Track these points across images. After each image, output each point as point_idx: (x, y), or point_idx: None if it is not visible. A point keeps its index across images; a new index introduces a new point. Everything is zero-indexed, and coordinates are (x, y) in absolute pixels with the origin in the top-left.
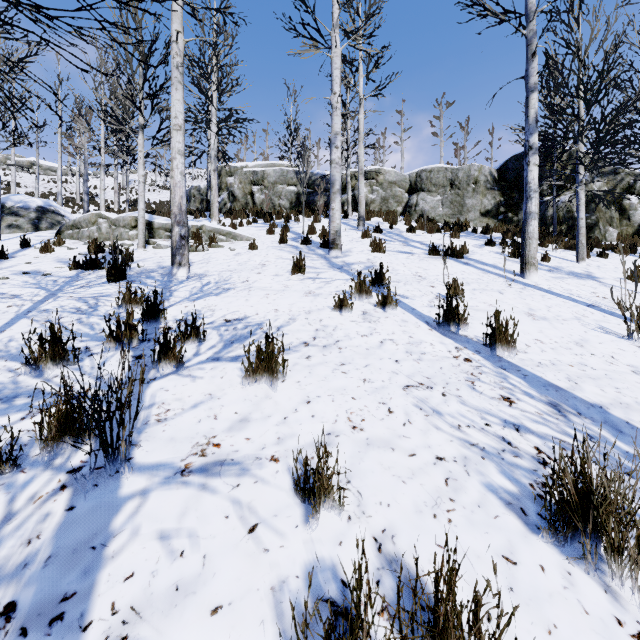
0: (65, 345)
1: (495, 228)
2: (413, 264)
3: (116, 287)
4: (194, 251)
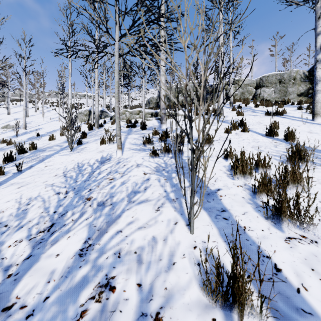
0: (151, 140)
1: (305, 101)
2: (257, 119)
3: (145, 131)
4: None
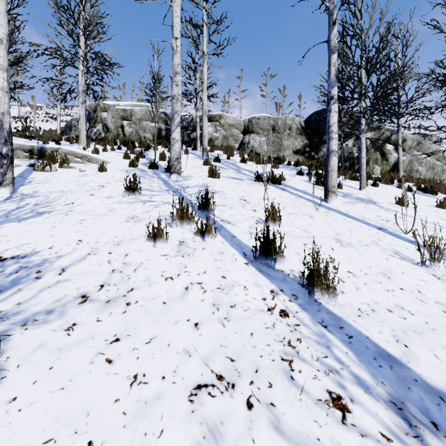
0: None
1: (303, 162)
2: (241, 189)
3: None
4: (41, 171)
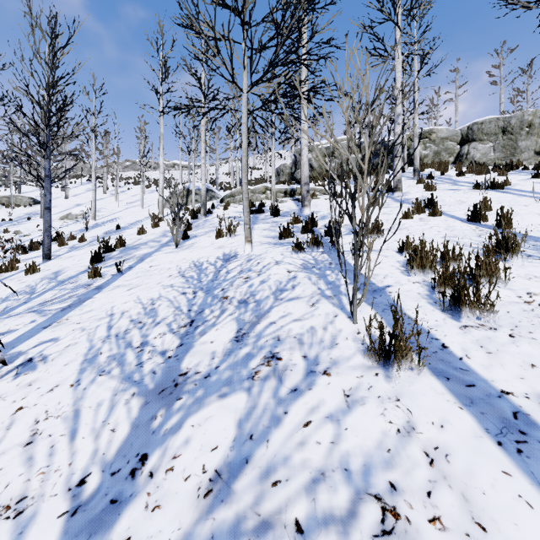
0: (290, 229)
1: None
2: (458, 196)
3: (279, 218)
4: None
